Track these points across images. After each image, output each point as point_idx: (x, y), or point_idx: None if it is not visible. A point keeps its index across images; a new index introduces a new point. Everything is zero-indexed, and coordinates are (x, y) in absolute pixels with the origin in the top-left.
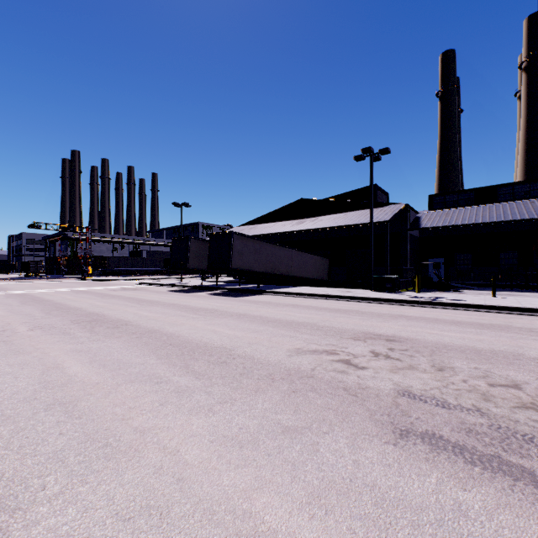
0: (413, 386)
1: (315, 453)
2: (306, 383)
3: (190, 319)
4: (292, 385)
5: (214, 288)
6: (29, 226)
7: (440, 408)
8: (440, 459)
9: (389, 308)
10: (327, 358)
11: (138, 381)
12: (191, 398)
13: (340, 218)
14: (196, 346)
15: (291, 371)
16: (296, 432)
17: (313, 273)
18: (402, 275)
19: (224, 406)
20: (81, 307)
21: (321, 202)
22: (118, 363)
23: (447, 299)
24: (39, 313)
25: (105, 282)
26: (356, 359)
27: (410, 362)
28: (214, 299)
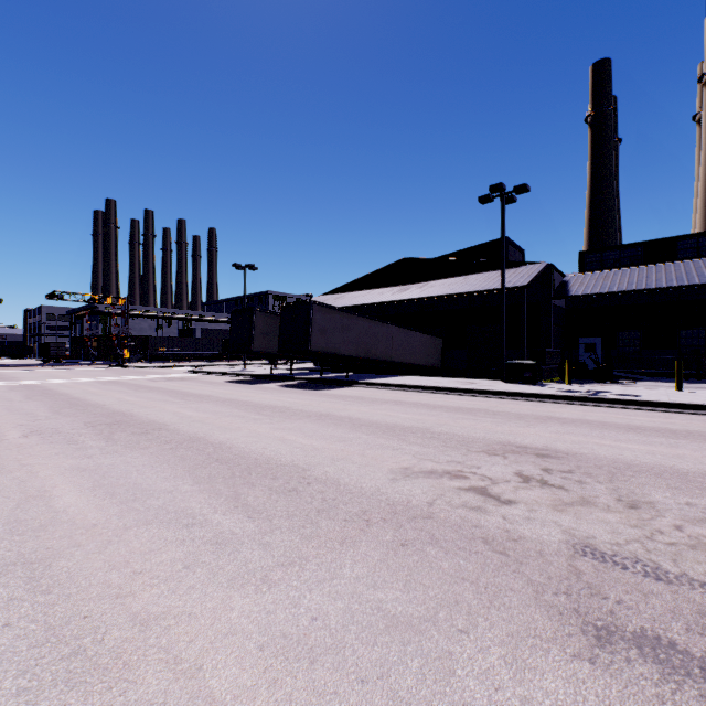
0: (596, 536)
1: (448, 679)
2: (421, 529)
3: (250, 420)
4: (400, 532)
5: (288, 378)
6: (47, 296)
7: (653, 582)
8: (687, 699)
9: (531, 406)
10: (451, 484)
11: (157, 521)
12: (236, 554)
13: (457, 283)
14: (254, 463)
15: (396, 506)
16: (410, 629)
17: (421, 358)
18: (544, 360)
19: (287, 571)
20: (104, 403)
21: (432, 262)
22: (135, 490)
23: (613, 394)
24: (45, 411)
25: (145, 370)
26: (495, 486)
27: (581, 493)
28: (287, 393)
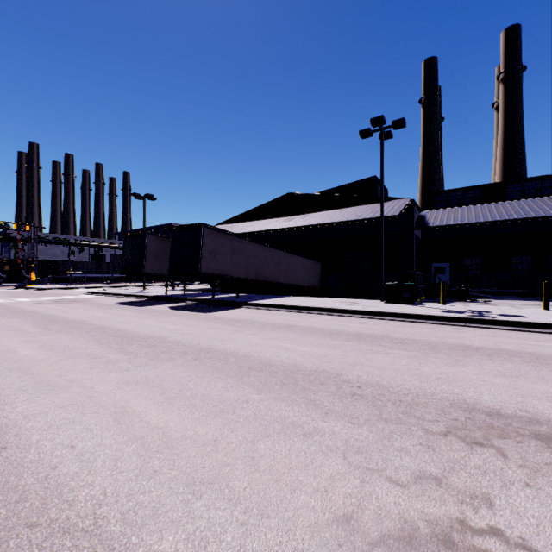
0: None
1: None
2: None
3: (99, 365)
4: None
5: (180, 299)
6: None
7: None
8: None
9: (429, 329)
10: None
11: None
12: None
13: (335, 214)
14: None
15: None
16: None
17: (303, 280)
18: (413, 281)
19: None
20: None
21: (312, 196)
22: None
23: (498, 315)
24: None
25: (45, 292)
26: None
27: None
28: (172, 317)
